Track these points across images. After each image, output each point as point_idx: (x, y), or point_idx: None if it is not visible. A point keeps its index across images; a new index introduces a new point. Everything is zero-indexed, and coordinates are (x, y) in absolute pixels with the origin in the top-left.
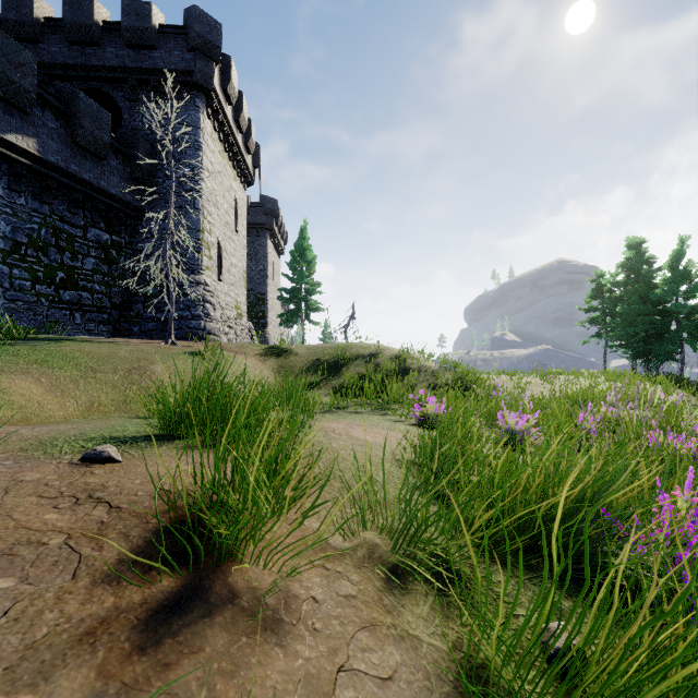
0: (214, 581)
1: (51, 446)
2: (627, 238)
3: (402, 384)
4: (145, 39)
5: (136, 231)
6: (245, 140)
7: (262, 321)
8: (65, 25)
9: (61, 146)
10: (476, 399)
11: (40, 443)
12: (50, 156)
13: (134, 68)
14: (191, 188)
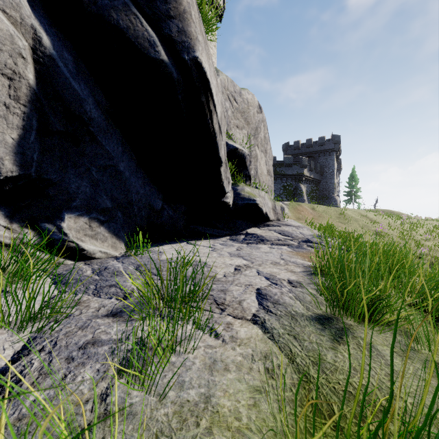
0: None
1: None
2: None
3: None
4: (323, 144)
5: (319, 185)
6: (339, 151)
7: None
8: (306, 145)
9: (314, 174)
10: None
11: None
12: (313, 177)
13: (320, 150)
14: (332, 174)
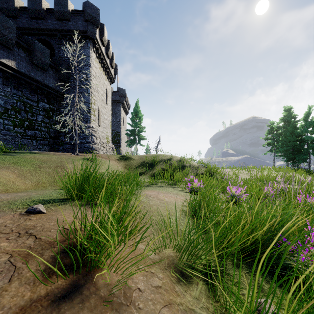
0: (86, 281)
1: (13, 204)
2: (284, 106)
3: (182, 173)
4: (65, 16)
5: (61, 103)
6: (111, 62)
7: (118, 144)
8: (29, 10)
9: (27, 65)
10: (216, 180)
11: (8, 203)
12: (21, 69)
13: (60, 29)
14: (86, 84)
